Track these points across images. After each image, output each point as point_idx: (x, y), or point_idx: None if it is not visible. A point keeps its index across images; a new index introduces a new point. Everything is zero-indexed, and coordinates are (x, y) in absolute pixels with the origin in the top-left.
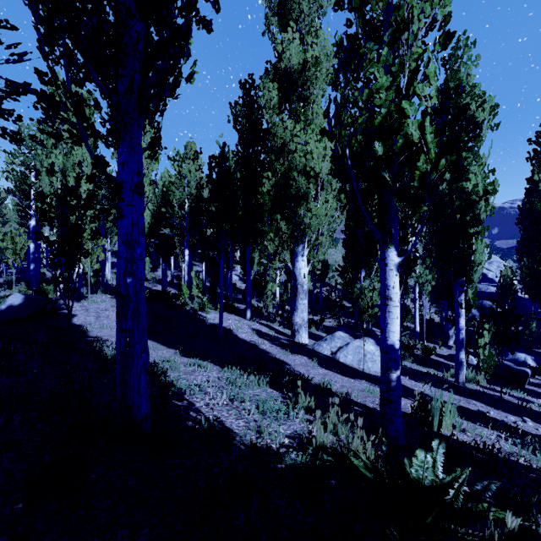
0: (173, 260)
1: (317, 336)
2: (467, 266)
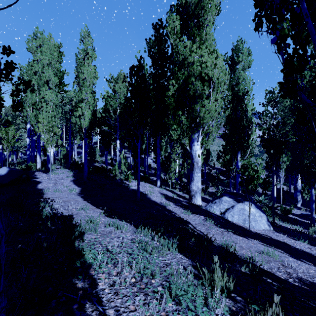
0: (114, 150)
1: (205, 199)
2: None
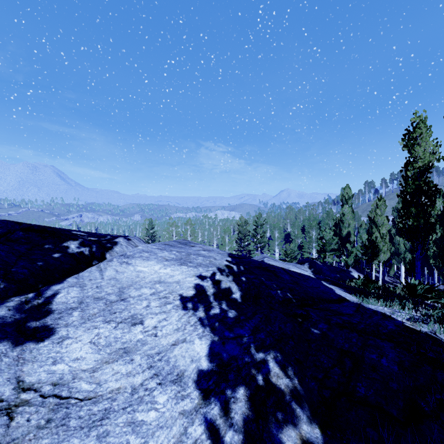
0: None
1: None
2: None
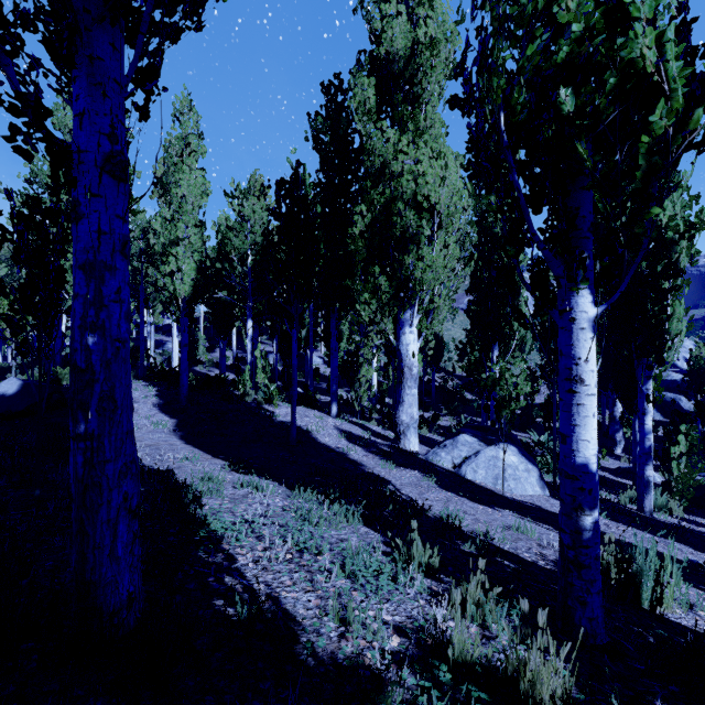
0: (237, 338)
1: (430, 441)
2: (658, 339)
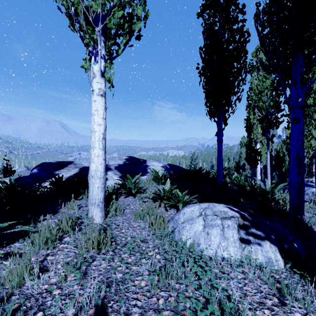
0: None
1: None
2: None
